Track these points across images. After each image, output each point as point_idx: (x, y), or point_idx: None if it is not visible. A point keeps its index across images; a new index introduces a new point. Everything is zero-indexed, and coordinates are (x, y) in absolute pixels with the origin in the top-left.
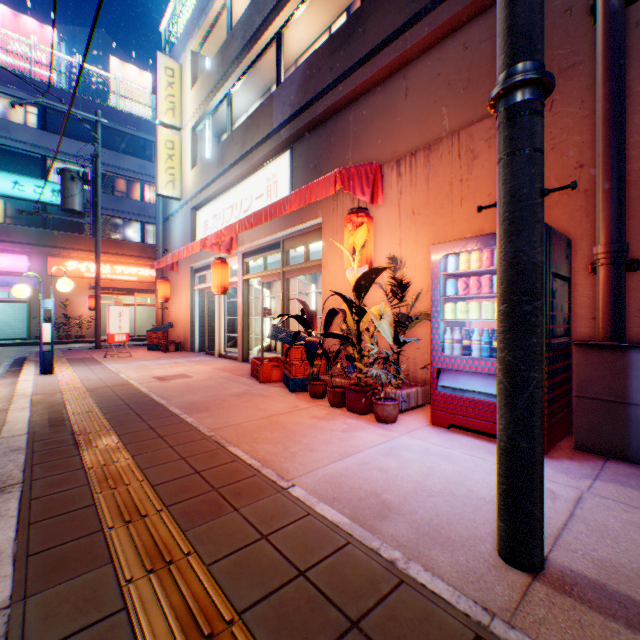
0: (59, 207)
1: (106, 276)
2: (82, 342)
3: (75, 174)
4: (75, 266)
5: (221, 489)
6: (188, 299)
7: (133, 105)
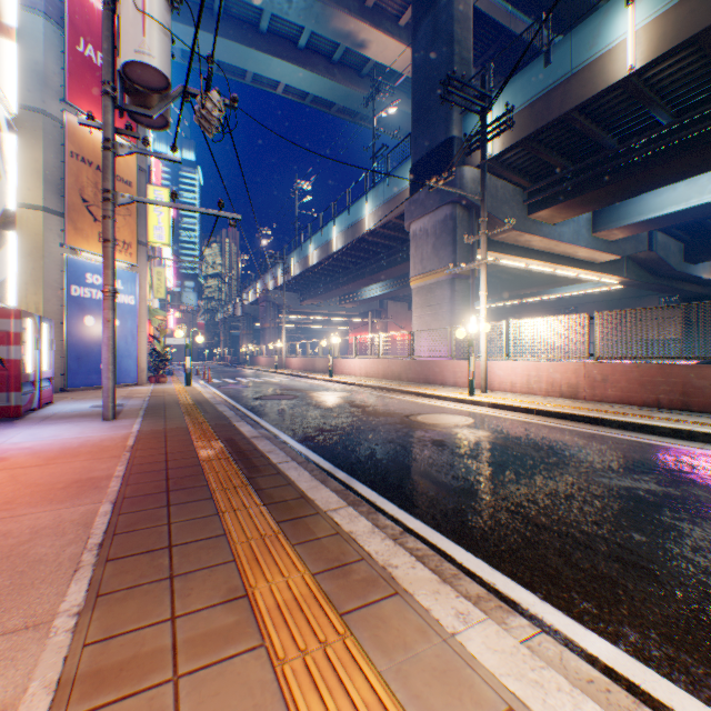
0: None
1: None
2: None
3: None
4: None
5: (165, 431)
6: None
7: None
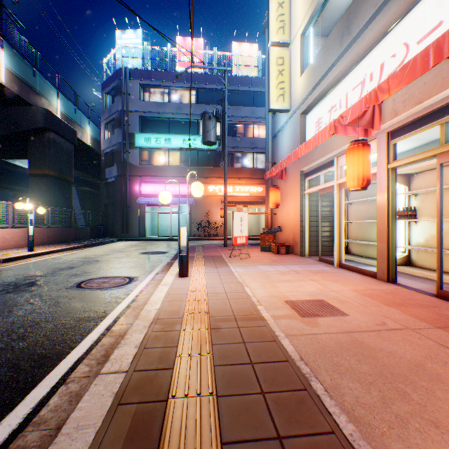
0: (204, 151)
1: (229, 194)
2: (216, 239)
3: (210, 114)
4: (212, 189)
5: None
6: (296, 204)
7: (246, 69)
